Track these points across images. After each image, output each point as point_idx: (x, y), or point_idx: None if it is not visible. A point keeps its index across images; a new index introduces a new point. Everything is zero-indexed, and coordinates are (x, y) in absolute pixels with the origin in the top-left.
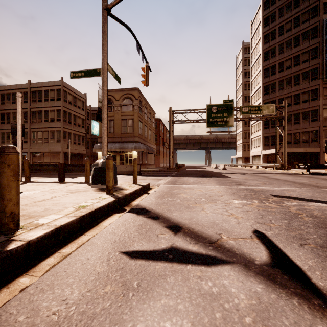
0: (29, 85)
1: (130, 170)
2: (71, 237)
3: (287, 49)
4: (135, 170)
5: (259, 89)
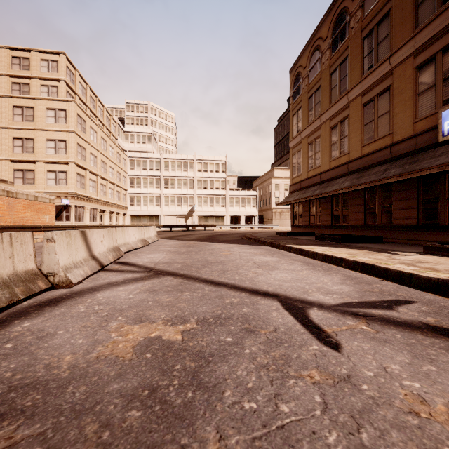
0: None
1: None
2: None
3: None
4: None
5: None
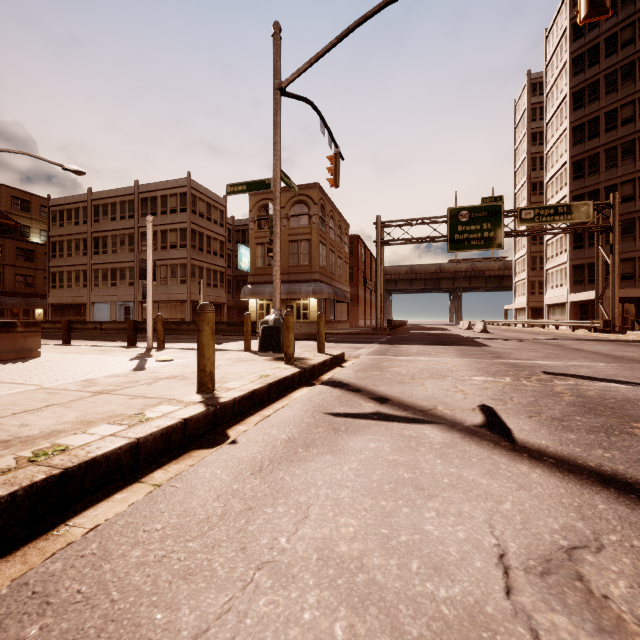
0: (137, 188)
1: (307, 333)
2: (262, 405)
3: (625, 82)
4: (321, 332)
5: (563, 168)
